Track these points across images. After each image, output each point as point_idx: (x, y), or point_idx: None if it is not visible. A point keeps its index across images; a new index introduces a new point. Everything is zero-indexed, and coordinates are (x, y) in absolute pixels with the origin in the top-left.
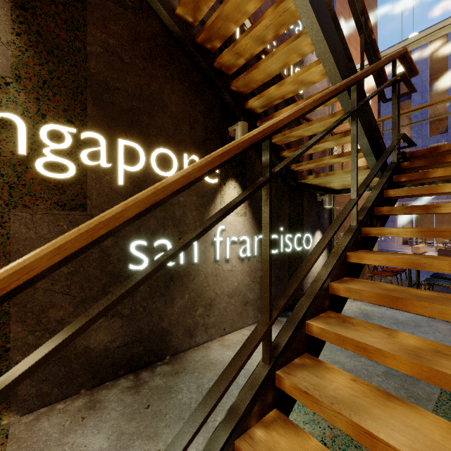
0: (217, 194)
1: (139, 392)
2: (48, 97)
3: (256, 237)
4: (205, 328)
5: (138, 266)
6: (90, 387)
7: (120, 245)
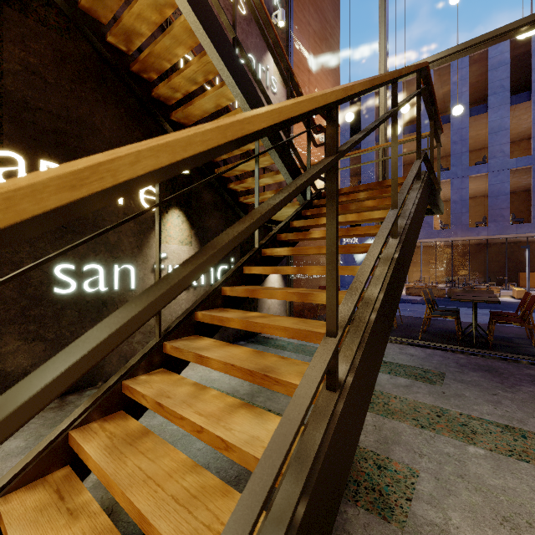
0: None
1: (64, 409)
2: None
3: None
4: None
5: (64, 290)
6: None
7: (43, 268)
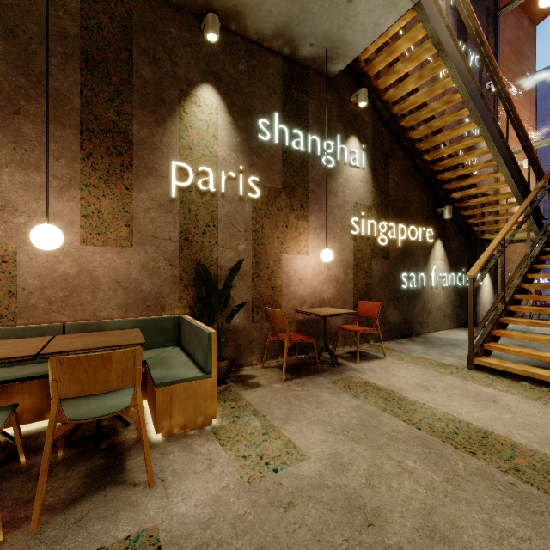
0: (432, 248)
1: (415, 341)
2: (380, 210)
3: (450, 274)
4: (427, 325)
5: (404, 286)
6: (390, 339)
7: (398, 275)
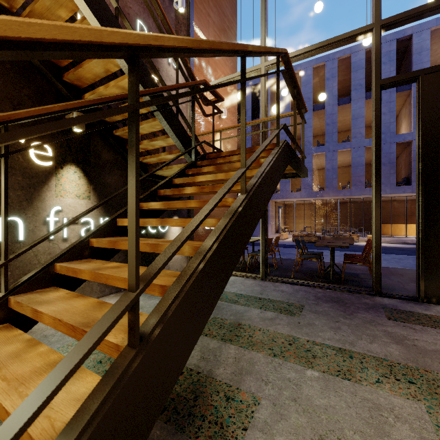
0: (51, 177)
1: None
2: None
3: (102, 219)
4: None
5: None
6: None
7: None
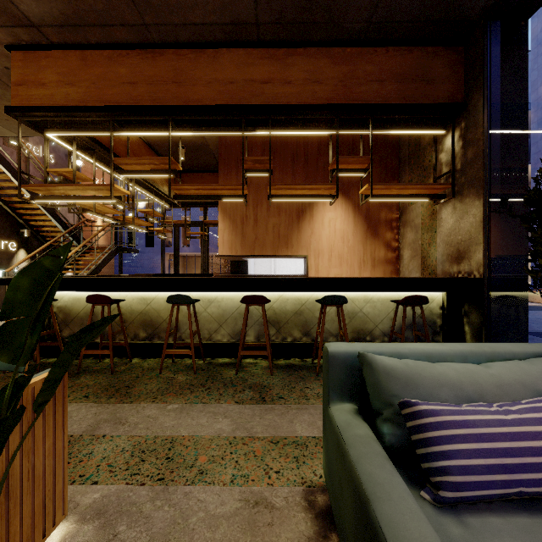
0: (16, 254)
1: None
2: None
3: None
4: None
5: None
6: None
7: None
